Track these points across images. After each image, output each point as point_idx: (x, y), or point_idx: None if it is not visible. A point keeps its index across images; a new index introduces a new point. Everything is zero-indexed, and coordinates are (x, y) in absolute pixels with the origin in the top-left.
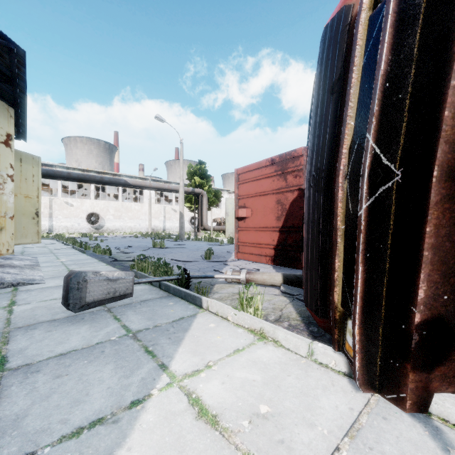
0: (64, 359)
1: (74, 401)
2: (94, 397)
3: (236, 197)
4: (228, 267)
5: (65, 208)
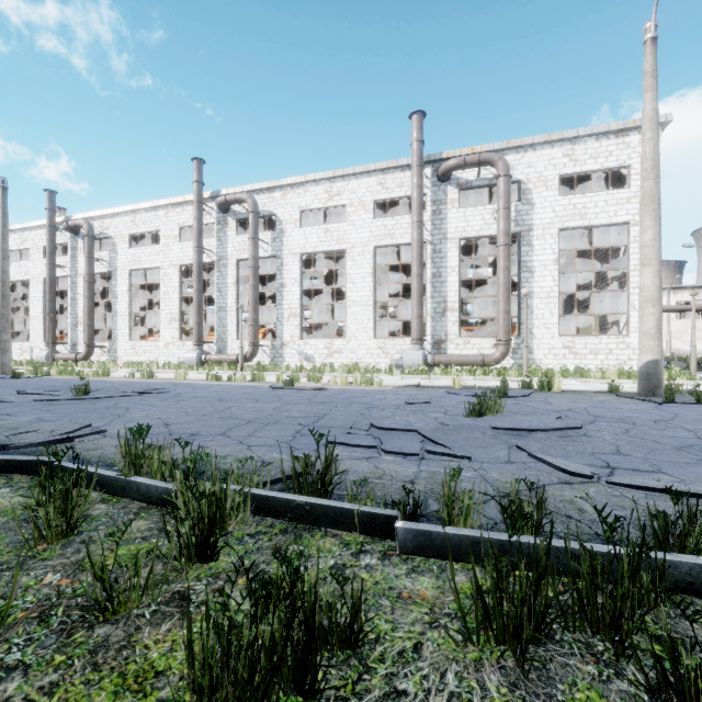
0: None
1: None
2: None
3: None
4: None
5: None
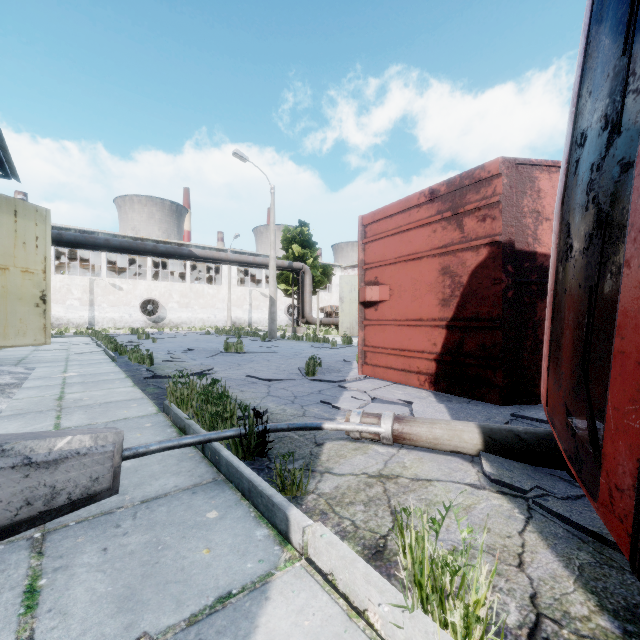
0: None
1: None
2: None
3: (361, 267)
4: (348, 394)
5: (112, 293)
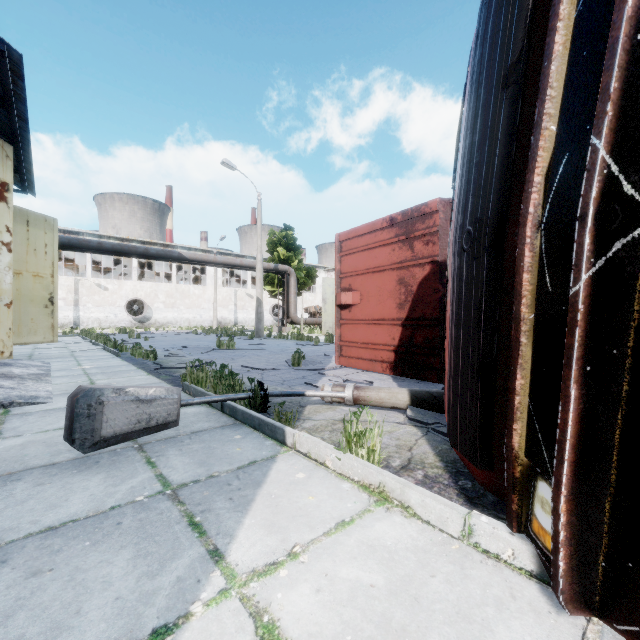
0: (52, 538)
1: (52, 627)
2: (88, 619)
3: (337, 276)
4: (326, 378)
5: (97, 293)
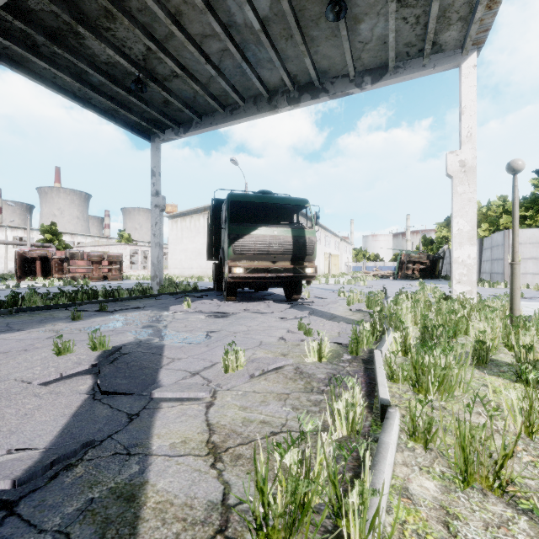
0: None
1: None
2: None
3: None
4: None
5: None
